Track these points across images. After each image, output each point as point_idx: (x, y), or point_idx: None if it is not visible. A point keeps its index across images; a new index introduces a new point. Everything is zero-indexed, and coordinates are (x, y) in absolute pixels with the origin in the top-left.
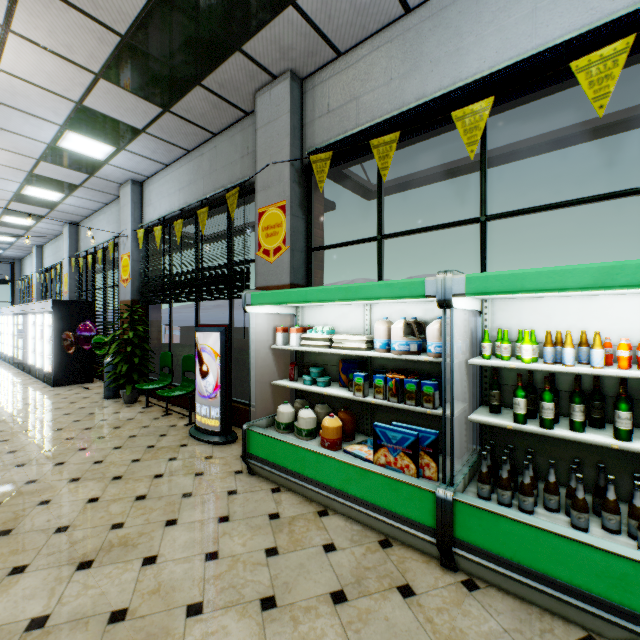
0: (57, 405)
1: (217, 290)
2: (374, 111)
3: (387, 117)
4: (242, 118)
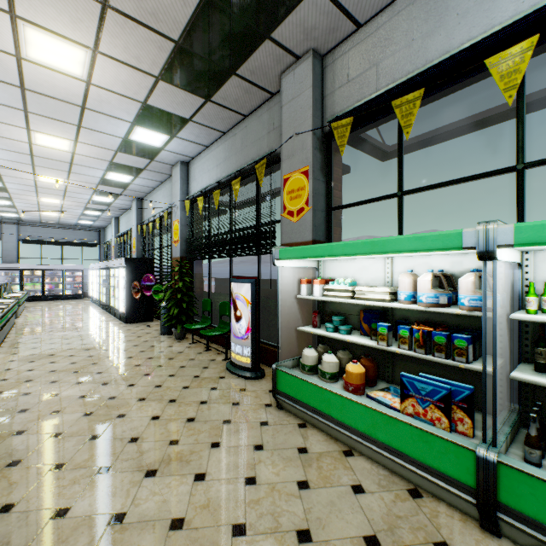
0: (129, 338)
1: (247, 247)
2: (394, 73)
3: (409, 76)
4: (268, 99)
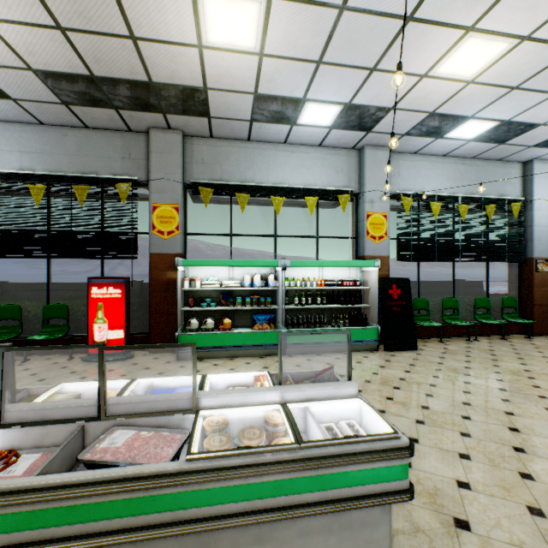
0: None
1: (95, 251)
2: (231, 175)
3: (241, 184)
4: (124, 130)
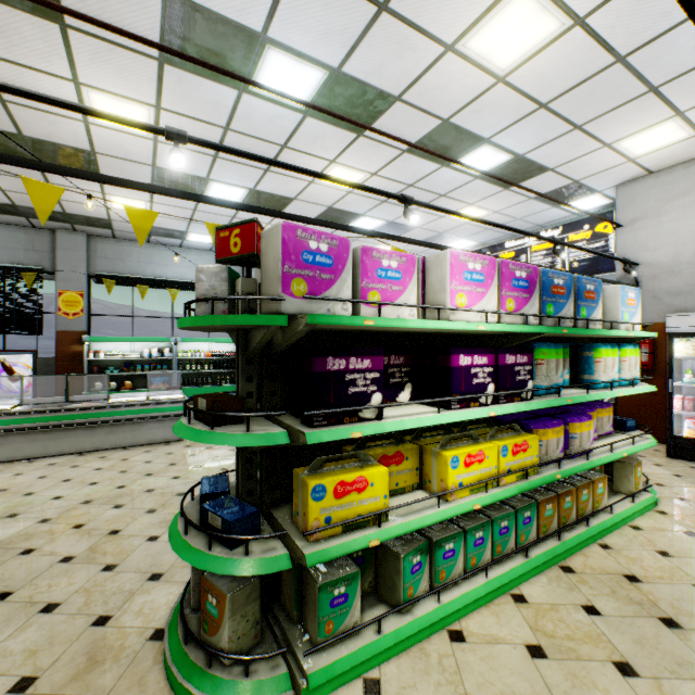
0: None
1: None
2: (133, 269)
3: (142, 277)
4: (28, 227)
